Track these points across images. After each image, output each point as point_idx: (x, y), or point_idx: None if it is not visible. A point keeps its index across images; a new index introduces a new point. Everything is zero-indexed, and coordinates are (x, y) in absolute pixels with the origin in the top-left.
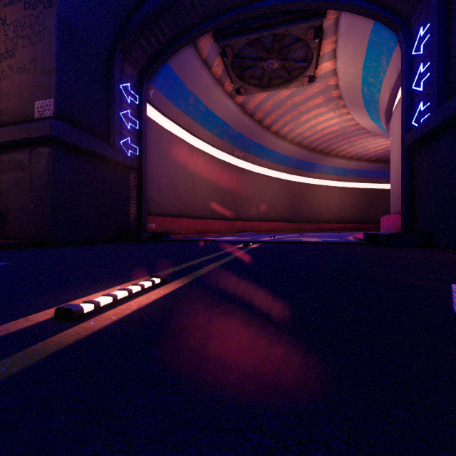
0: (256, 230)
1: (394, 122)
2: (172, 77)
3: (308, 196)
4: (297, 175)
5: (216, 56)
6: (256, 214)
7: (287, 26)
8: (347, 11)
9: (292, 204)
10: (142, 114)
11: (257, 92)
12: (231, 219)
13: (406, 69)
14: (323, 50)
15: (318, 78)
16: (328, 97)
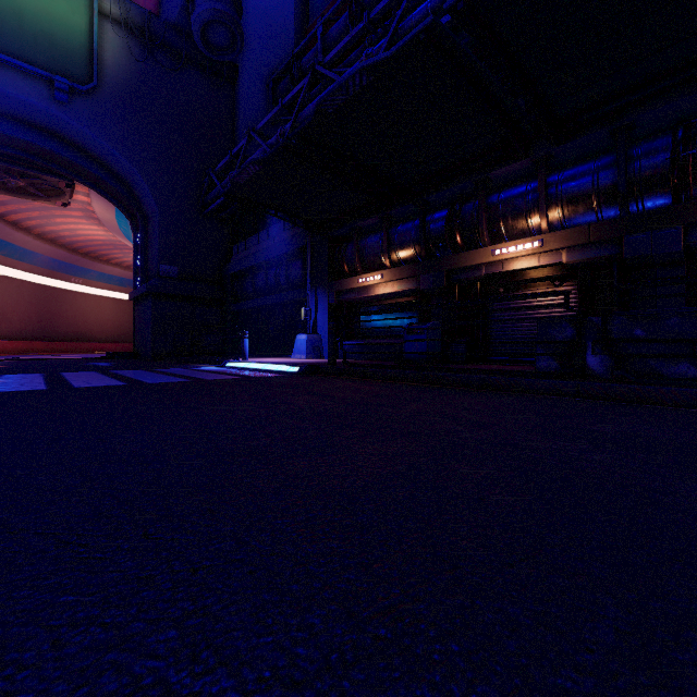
0: None
1: None
2: None
3: (68, 306)
4: (50, 277)
5: None
6: None
7: (37, 172)
8: (94, 191)
9: (41, 315)
10: None
11: None
12: None
13: (135, 248)
14: (78, 189)
15: (75, 200)
16: (89, 215)
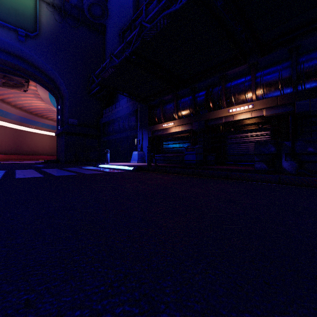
0: None
1: None
2: None
3: (28, 139)
4: (19, 125)
5: None
6: None
7: (11, 75)
8: (38, 84)
9: (15, 143)
10: None
11: None
12: None
13: (57, 111)
14: (31, 83)
15: (30, 89)
16: (37, 96)
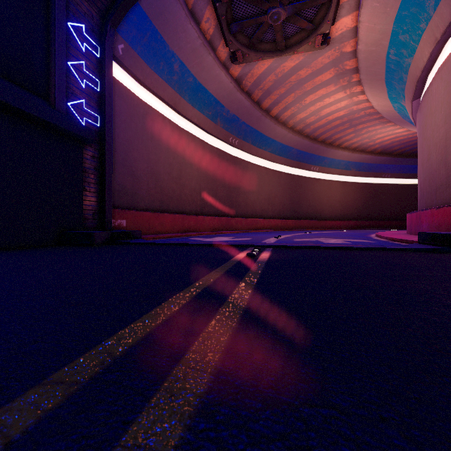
0: (253, 228)
1: (435, 90)
2: (149, 29)
3: (308, 191)
4: (297, 168)
5: (206, 5)
6: (252, 210)
7: None
8: None
9: (292, 199)
10: (105, 71)
11: (257, 59)
12: (225, 216)
13: None
14: None
15: (331, 43)
16: (340, 70)
